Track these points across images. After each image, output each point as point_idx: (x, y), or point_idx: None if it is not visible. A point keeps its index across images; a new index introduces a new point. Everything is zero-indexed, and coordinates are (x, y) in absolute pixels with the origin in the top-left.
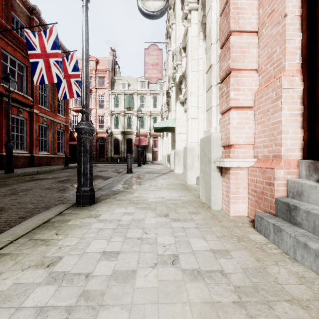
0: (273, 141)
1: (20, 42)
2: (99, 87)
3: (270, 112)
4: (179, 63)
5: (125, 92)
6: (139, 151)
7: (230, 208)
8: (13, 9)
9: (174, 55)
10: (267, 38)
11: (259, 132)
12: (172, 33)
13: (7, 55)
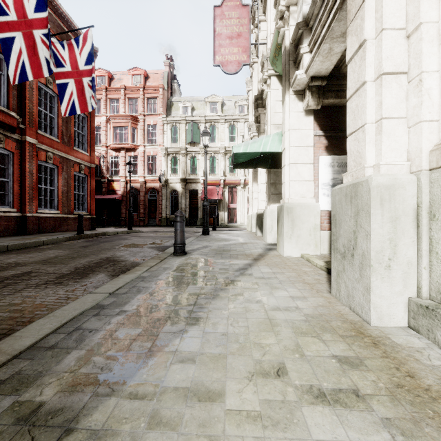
0: None
1: None
2: (149, 113)
3: None
4: None
5: (187, 119)
6: (206, 207)
7: None
8: None
9: None
10: None
11: None
12: None
13: None
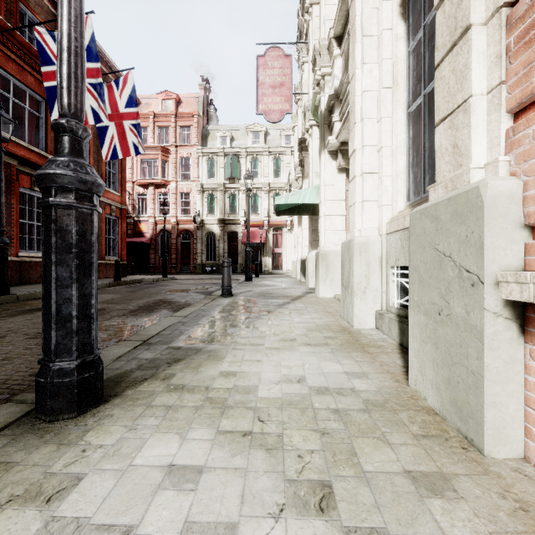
0: None
1: (33, 56)
2: (182, 144)
3: None
4: (326, 71)
5: (225, 151)
6: (248, 252)
7: None
8: None
9: (317, 56)
10: None
11: None
12: (311, 22)
13: (9, 78)
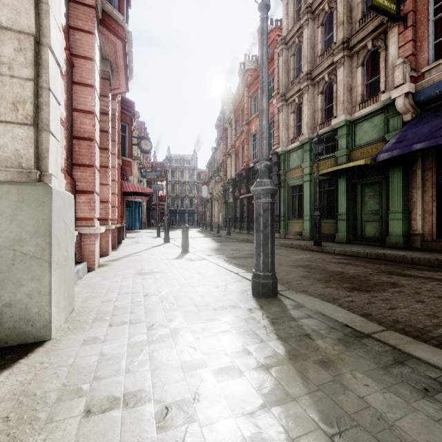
0: None
1: None
2: None
3: None
4: None
5: None
6: None
7: None
8: None
9: None
10: None
11: None
12: None
13: None
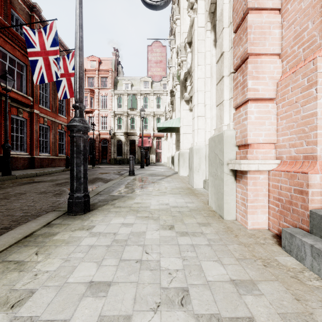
0: (304, 139)
1: (20, 40)
2: (102, 87)
3: (300, 103)
4: (183, 59)
5: (128, 92)
6: (142, 152)
7: (247, 219)
8: (13, 6)
9: (179, 51)
10: (294, 14)
11: (284, 129)
12: (176, 29)
13: (6, 53)
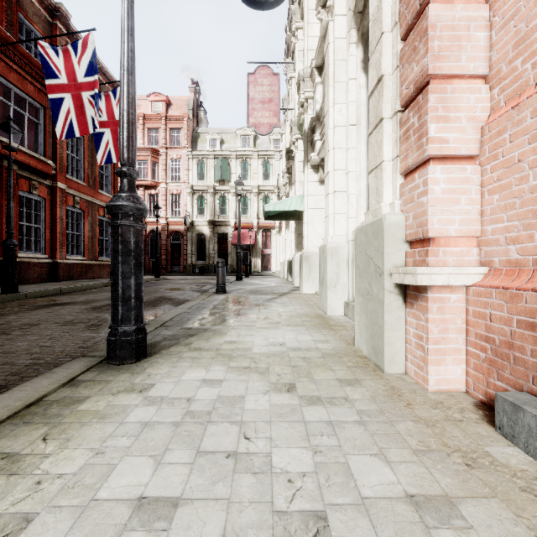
0: (536, 229)
1: (33, 66)
2: (172, 146)
3: (528, 162)
4: (309, 95)
5: (215, 154)
6: (239, 254)
7: (428, 374)
8: (22, 8)
9: (301, 82)
10: (516, 1)
11: (496, 210)
12: (297, 45)
13: (10, 87)
